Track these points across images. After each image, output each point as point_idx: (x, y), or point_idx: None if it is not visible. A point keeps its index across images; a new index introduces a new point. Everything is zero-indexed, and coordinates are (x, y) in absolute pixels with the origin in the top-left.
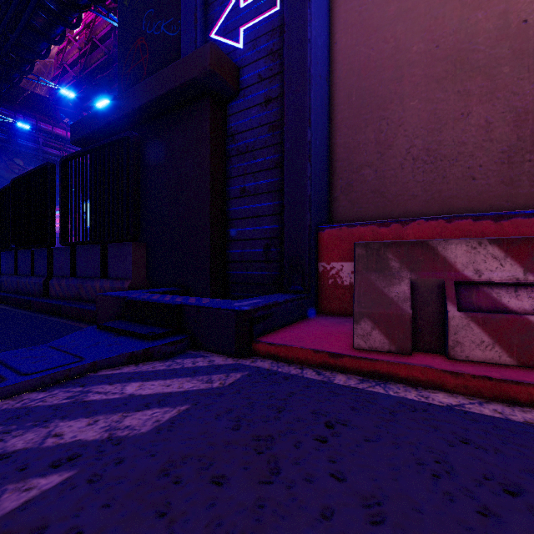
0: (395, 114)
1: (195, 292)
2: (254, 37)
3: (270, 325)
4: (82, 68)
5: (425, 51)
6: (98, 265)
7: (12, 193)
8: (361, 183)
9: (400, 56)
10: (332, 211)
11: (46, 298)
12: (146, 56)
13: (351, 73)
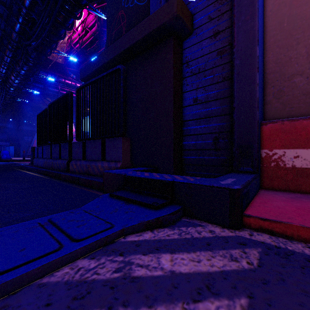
0: None
1: (162, 170)
2: None
3: (247, 200)
4: (80, 45)
5: None
6: (100, 152)
7: (49, 112)
8: (293, 89)
9: None
10: (265, 111)
11: (68, 172)
12: (124, 21)
13: (283, 5)
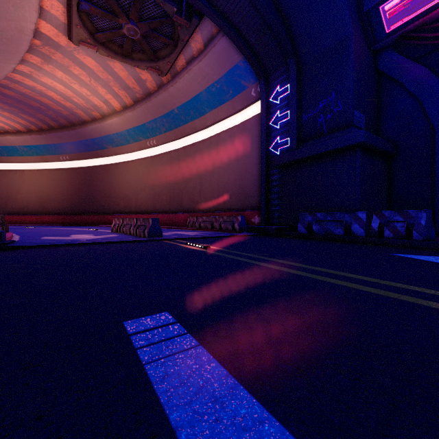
0: None
1: None
2: None
3: None
4: None
5: None
6: None
7: None
8: None
9: None
10: None
11: None
12: None
13: None
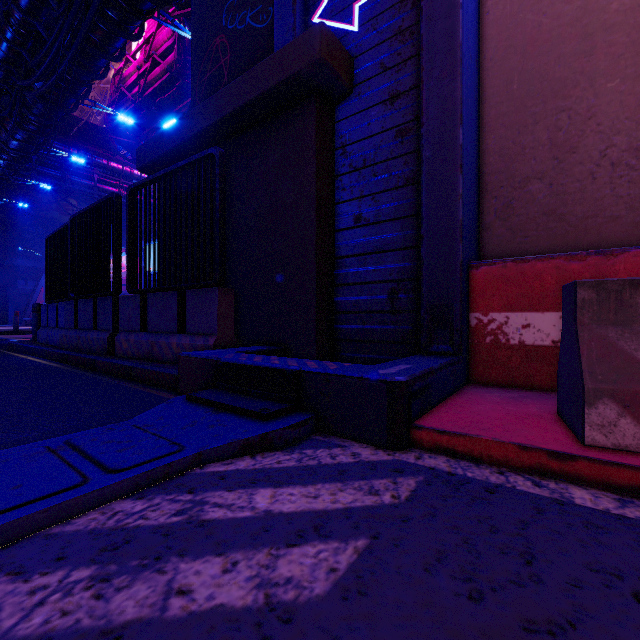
0: (581, 103)
1: (295, 352)
2: (373, 15)
3: (427, 402)
4: (141, 90)
5: (631, 7)
6: (175, 317)
7: (72, 232)
8: (527, 203)
9: (589, 19)
10: (482, 243)
11: (112, 357)
12: (227, 57)
13: (511, 51)
